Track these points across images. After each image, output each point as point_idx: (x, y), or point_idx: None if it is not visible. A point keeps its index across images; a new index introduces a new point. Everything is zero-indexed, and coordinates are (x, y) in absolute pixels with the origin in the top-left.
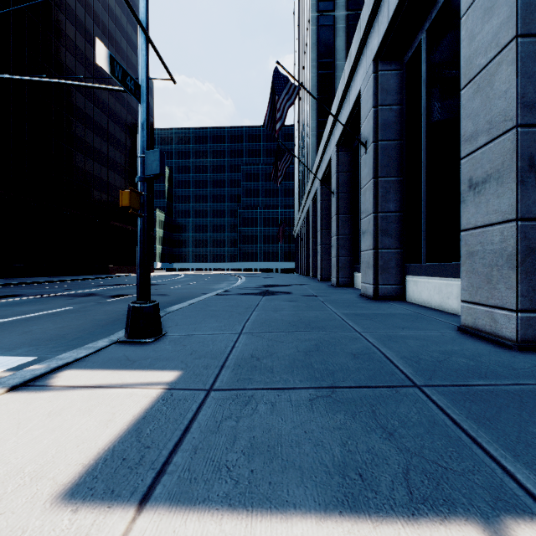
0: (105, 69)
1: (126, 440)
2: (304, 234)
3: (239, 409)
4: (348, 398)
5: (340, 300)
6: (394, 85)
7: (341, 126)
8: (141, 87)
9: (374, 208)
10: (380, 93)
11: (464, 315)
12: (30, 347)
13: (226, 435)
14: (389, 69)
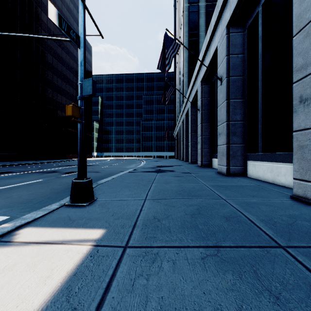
0: (55, 22)
1: (58, 300)
2: (180, 135)
3: (148, 266)
4: (231, 257)
5: (205, 176)
6: (239, 41)
7: (204, 69)
8: (80, 38)
9: (227, 119)
10: (231, 46)
11: (295, 188)
12: (7, 208)
13: (139, 295)
14: (237, 32)
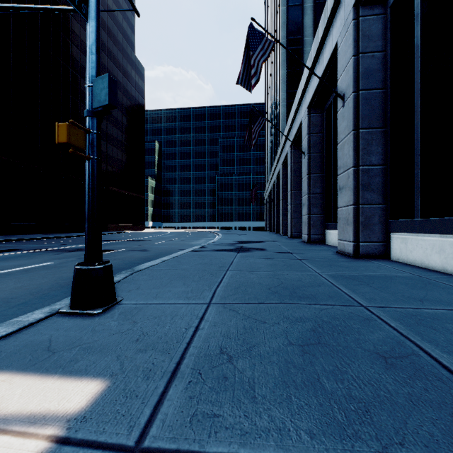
0: None
1: None
2: (274, 195)
3: None
4: None
5: (318, 258)
6: (376, 30)
7: (313, 87)
8: (90, 2)
9: (355, 162)
10: (361, 40)
11: None
12: None
13: None
14: (371, 14)
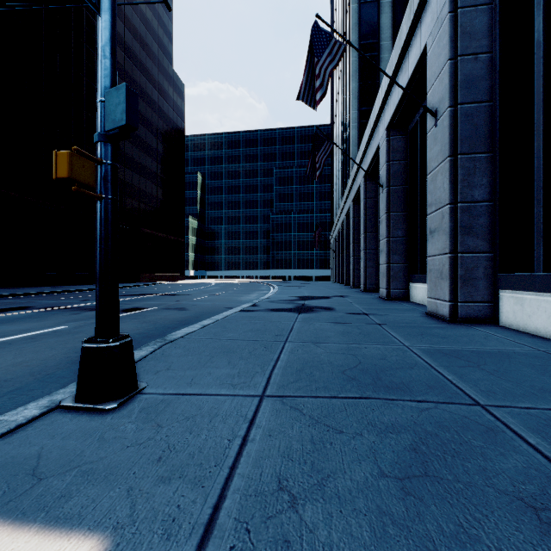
0: None
1: None
2: (342, 238)
3: None
4: None
5: (403, 322)
6: (480, 25)
7: (394, 102)
8: None
9: (451, 197)
10: (460, 38)
11: None
12: None
13: None
14: (474, 4)
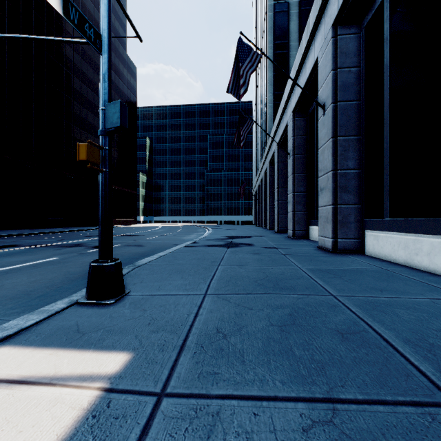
0: (56, 8)
1: None
2: (262, 192)
3: None
4: (362, 429)
5: (300, 253)
6: (352, 47)
7: (297, 93)
8: (103, 37)
9: (333, 166)
10: (339, 56)
11: None
12: None
13: None
14: (348, 33)
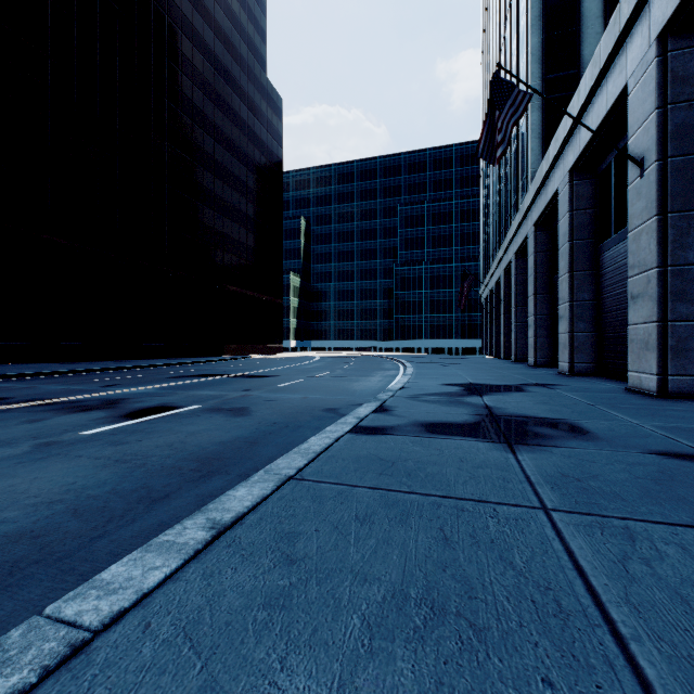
0: None
1: None
2: (506, 291)
3: None
4: None
5: None
6: None
7: None
8: None
9: None
10: None
11: None
12: None
13: None
14: None
